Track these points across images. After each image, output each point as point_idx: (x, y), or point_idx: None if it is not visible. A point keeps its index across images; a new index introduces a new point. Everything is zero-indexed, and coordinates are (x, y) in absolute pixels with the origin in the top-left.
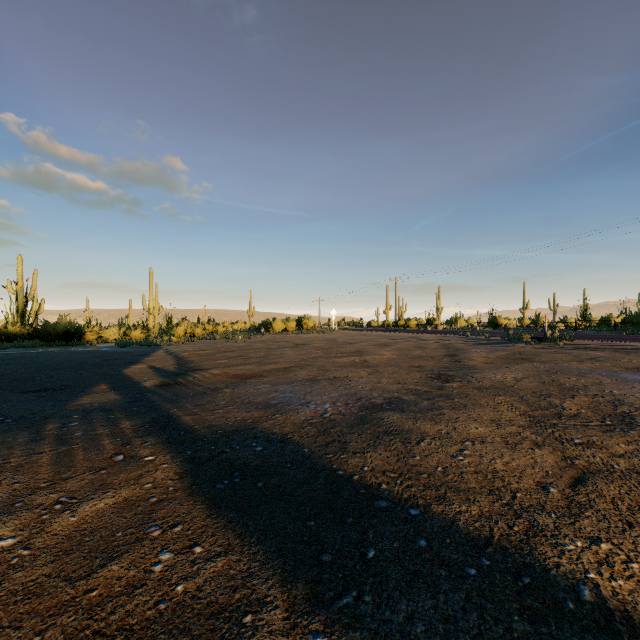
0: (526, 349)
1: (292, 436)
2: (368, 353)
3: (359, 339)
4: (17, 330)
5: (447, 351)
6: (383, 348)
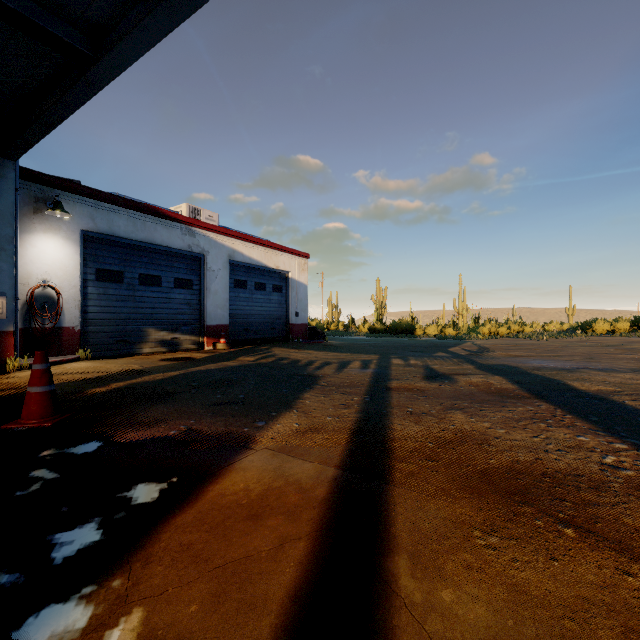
0: None
1: (520, 367)
2: None
3: None
4: (379, 327)
5: None
6: None
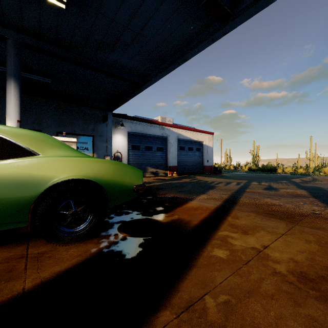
0: None
1: (323, 188)
2: None
3: None
4: (254, 167)
5: None
6: None
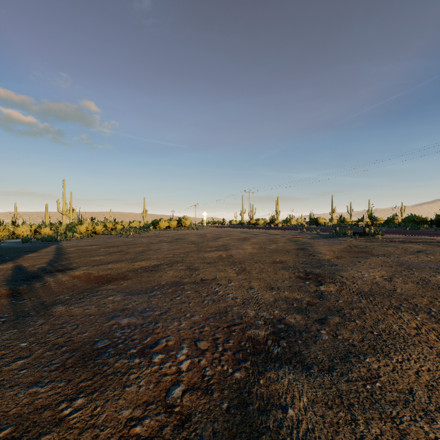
0: (356, 242)
1: None
2: (232, 247)
3: (224, 234)
4: None
5: (296, 245)
6: (244, 242)
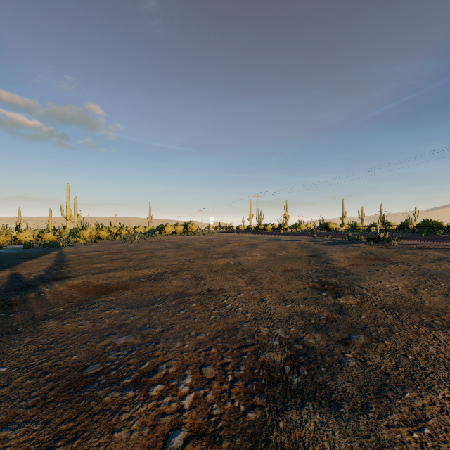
0: (371, 249)
1: None
2: (241, 254)
3: (231, 240)
4: None
5: (307, 251)
6: (252, 248)
